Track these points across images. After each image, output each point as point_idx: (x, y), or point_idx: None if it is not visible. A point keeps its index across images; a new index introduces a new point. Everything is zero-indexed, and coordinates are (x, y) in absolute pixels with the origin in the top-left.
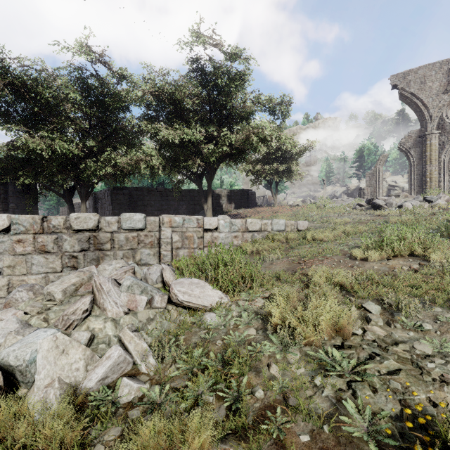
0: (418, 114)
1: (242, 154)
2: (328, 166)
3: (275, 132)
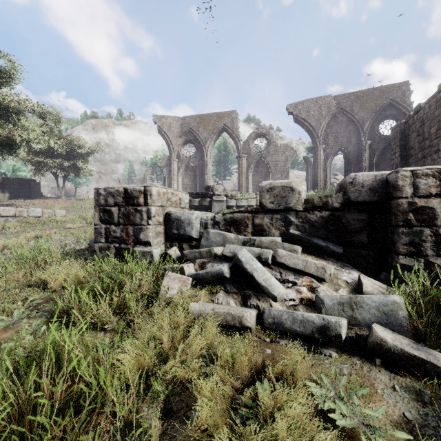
0: (168, 145)
1: (6, 147)
2: (131, 167)
3: (43, 137)
